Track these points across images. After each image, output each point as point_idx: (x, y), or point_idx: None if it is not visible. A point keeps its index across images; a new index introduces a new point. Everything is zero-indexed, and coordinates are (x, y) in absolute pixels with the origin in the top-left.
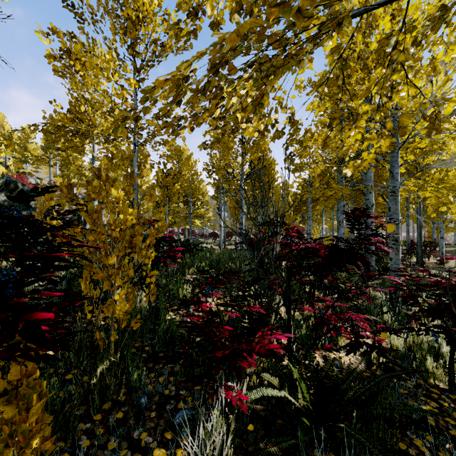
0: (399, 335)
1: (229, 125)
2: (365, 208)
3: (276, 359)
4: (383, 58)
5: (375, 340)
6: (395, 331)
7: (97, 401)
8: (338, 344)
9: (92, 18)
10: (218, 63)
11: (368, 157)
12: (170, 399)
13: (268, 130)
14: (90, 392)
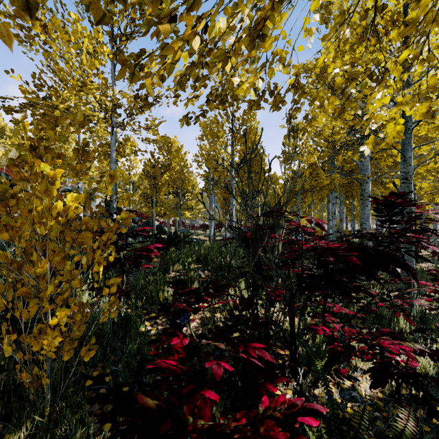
0: None
1: (214, 68)
2: (404, 192)
3: None
4: None
5: (407, 368)
6: (438, 358)
7: None
8: (350, 363)
9: None
10: None
11: (393, 129)
12: None
13: (266, 99)
14: None
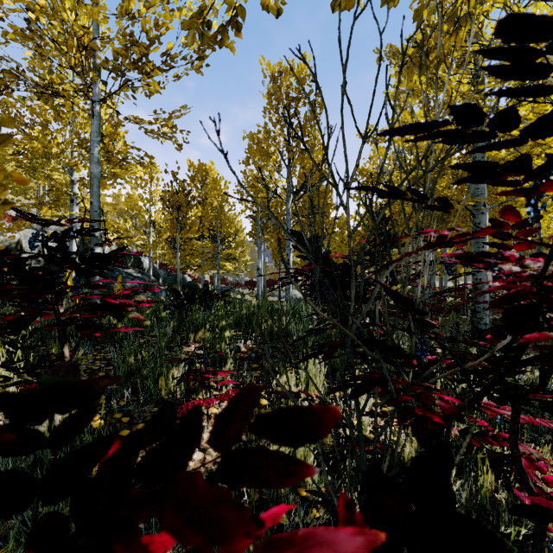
0: None
1: None
2: None
3: None
4: None
5: None
6: None
7: None
8: None
9: None
10: None
11: None
12: None
13: None
14: None
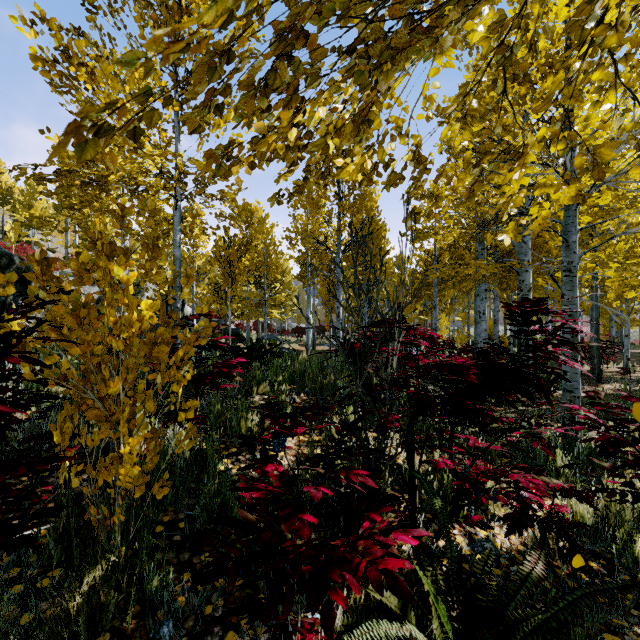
0: (595, 508)
1: (313, 157)
2: (540, 298)
3: (398, 597)
4: (579, 40)
5: (552, 512)
6: (587, 499)
7: (84, 635)
8: (488, 511)
9: (110, 6)
10: (288, 29)
11: (538, 214)
12: (214, 624)
13: (379, 172)
14: (72, 619)
